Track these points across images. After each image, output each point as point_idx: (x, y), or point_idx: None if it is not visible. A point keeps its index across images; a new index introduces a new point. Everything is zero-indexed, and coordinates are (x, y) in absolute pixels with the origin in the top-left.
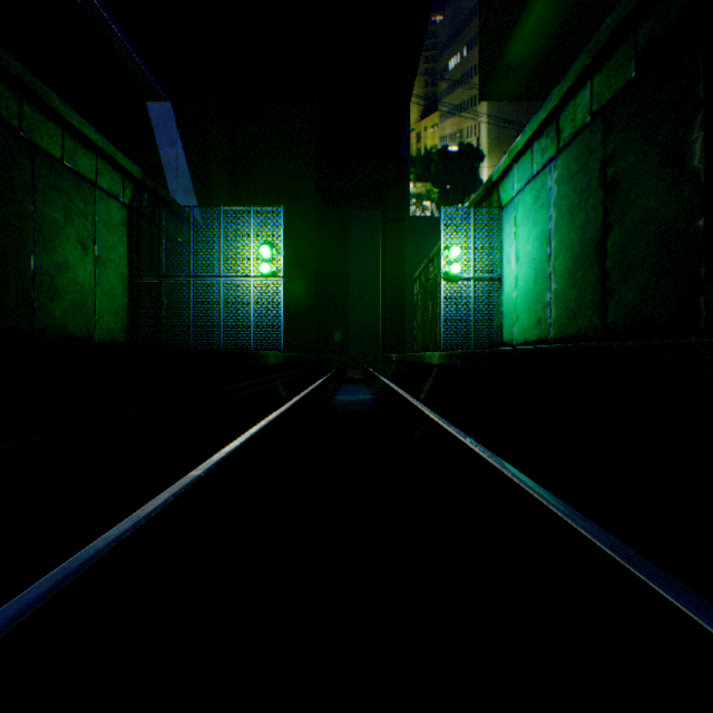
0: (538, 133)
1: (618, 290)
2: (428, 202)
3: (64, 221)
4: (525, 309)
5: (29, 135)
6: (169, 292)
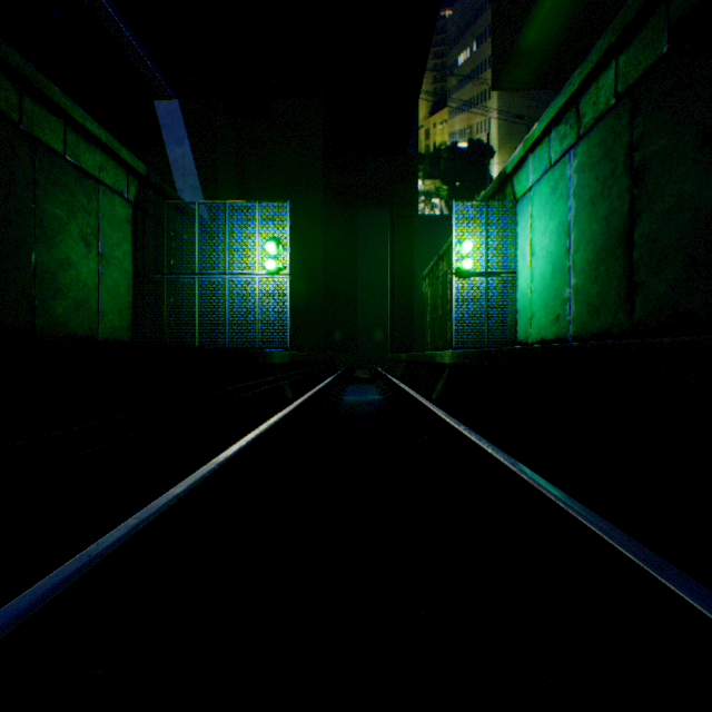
0: (556, 120)
1: (647, 283)
2: (437, 199)
3: (66, 217)
4: (541, 305)
5: (29, 128)
6: (175, 290)
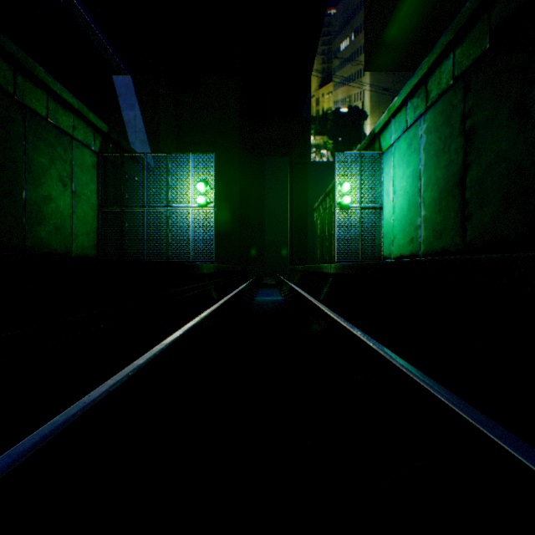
0: (411, 94)
1: (475, 215)
2: (325, 150)
3: (48, 164)
4: (400, 230)
5: (21, 98)
6: (129, 218)
